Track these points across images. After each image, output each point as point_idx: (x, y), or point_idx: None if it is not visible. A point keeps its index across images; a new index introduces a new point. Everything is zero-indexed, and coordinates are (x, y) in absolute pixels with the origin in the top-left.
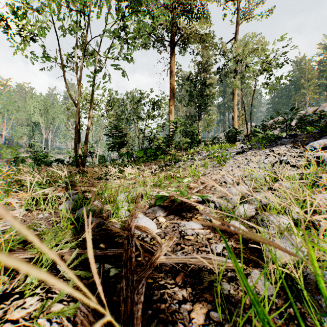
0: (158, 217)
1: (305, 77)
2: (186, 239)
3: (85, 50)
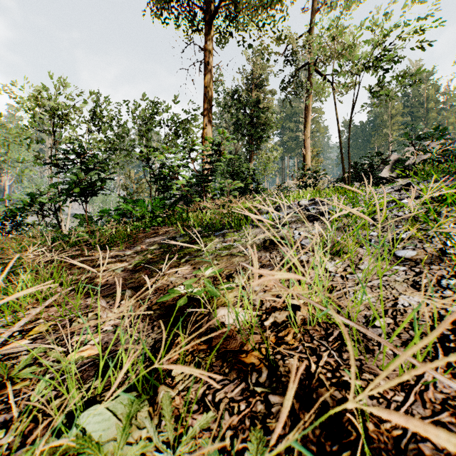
0: None
1: (388, 113)
2: None
3: None
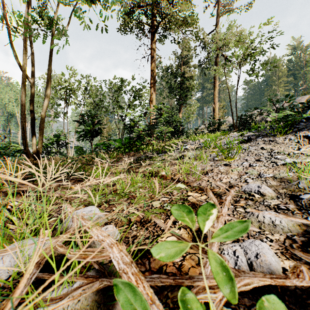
0: None
1: (276, 75)
2: None
3: None
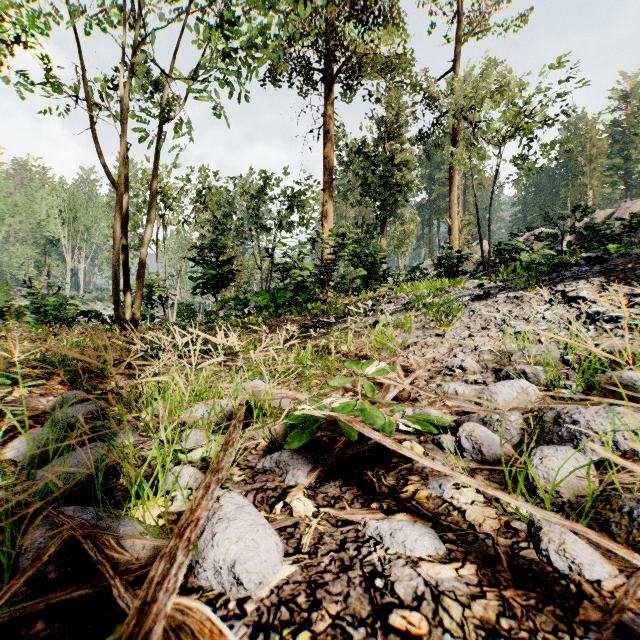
0: (290, 496)
1: (585, 154)
2: (397, 637)
3: (132, 64)
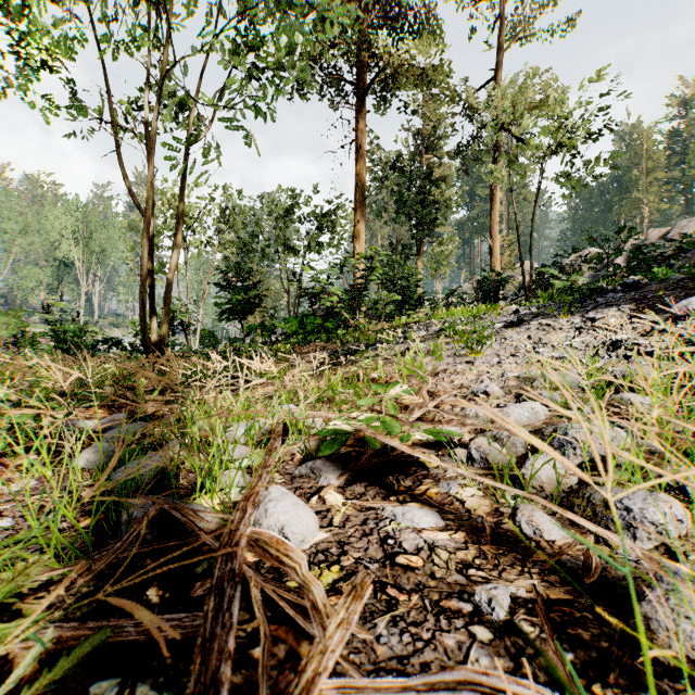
0: (323, 492)
1: (641, 166)
2: (400, 568)
3: (161, 89)
